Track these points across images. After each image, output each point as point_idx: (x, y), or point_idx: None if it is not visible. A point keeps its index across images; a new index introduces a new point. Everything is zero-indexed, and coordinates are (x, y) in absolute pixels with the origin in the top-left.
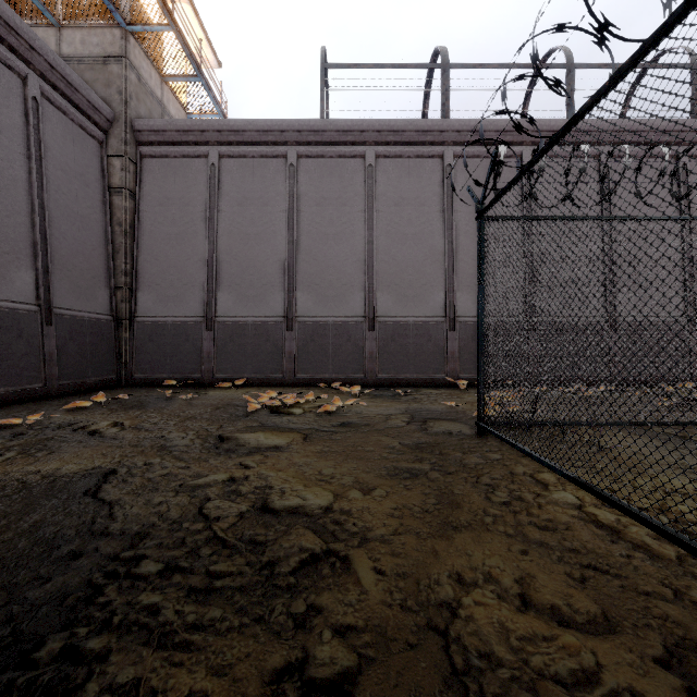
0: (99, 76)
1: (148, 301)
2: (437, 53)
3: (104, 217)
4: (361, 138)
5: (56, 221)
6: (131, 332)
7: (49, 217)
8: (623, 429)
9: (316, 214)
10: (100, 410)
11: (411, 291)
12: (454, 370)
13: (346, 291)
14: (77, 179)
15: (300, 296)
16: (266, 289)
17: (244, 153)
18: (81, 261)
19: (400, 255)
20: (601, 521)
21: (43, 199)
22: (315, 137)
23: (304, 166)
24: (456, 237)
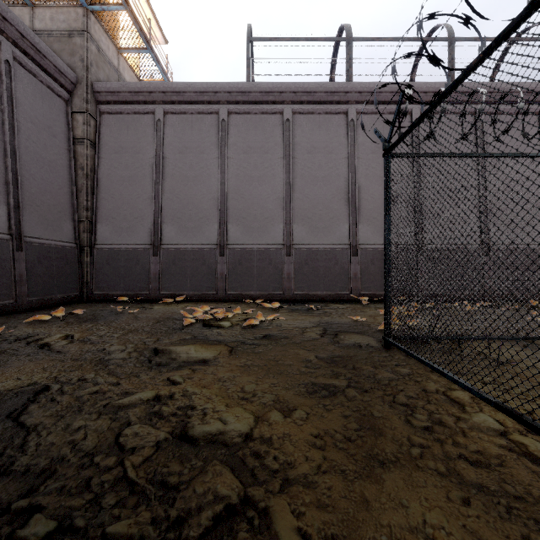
0: (65, 47)
1: (106, 231)
2: (342, 30)
3: (68, 162)
4: (280, 98)
5: (26, 165)
6: (91, 257)
7: (20, 161)
8: (512, 342)
9: (243, 160)
10: (58, 323)
11: (321, 223)
12: (357, 288)
13: (268, 223)
14: (46, 130)
15: (230, 228)
16: (202, 221)
17: (184, 110)
18: (48, 198)
19: (312, 194)
20: (534, 453)
21: (14, 146)
22: (242, 97)
23: (233, 121)
24: (358, 179)
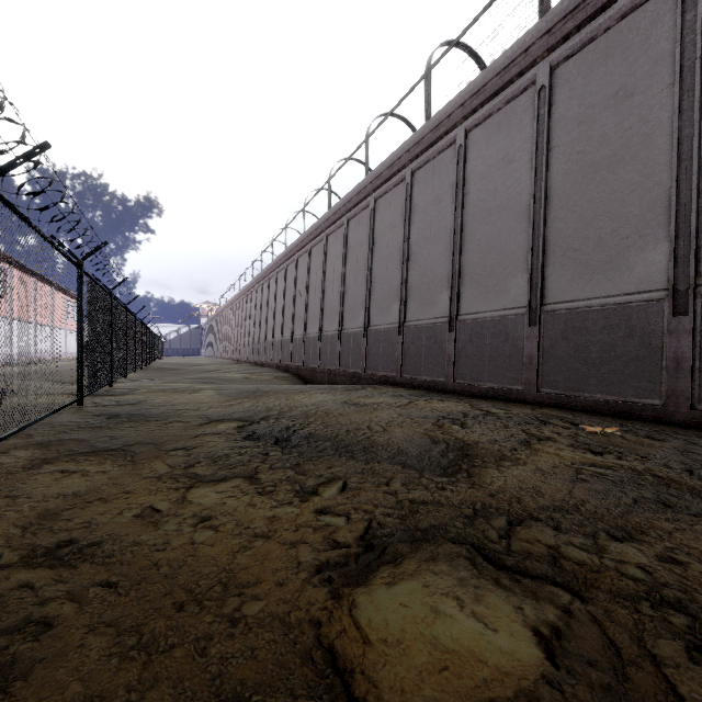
0: None
1: None
2: None
3: None
4: None
5: None
6: None
7: None
8: None
9: None
10: None
11: None
12: None
13: None
14: None
15: None
16: None
17: None
18: None
19: None
20: None
21: None
22: None
23: None
24: None
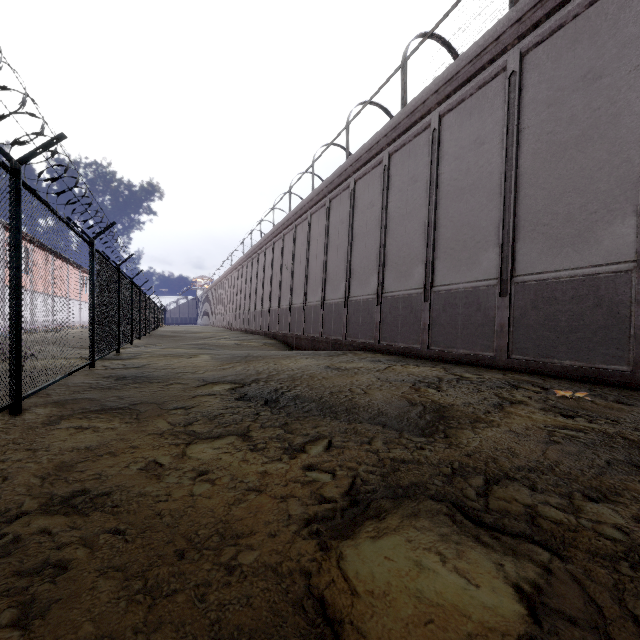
0: None
1: None
2: None
3: None
4: None
5: None
6: None
7: None
8: None
9: None
10: None
11: None
12: None
13: None
14: None
15: None
16: None
17: None
18: None
19: None
20: None
21: None
22: None
23: None
24: None
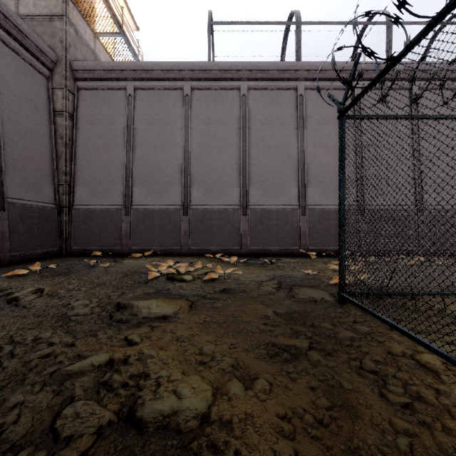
0: (46, 30)
1: (83, 193)
2: (291, 16)
3: (49, 132)
4: (237, 76)
5: (9, 133)
6: (70, 216)
7: (3, 129)
8: None
9: (204, 130)
10: (34, 276)
11: (273, 186)
12: (305, 244)
13: (227, 186)
14: (28, 103)
15: (193, 190)
16: (168, 185)
17: (152, 86)
18: (30, 164)
19: (265, 160)
20: None
21: None
22: (204, 75)
23: (196, 96)
24: (306, 148)
